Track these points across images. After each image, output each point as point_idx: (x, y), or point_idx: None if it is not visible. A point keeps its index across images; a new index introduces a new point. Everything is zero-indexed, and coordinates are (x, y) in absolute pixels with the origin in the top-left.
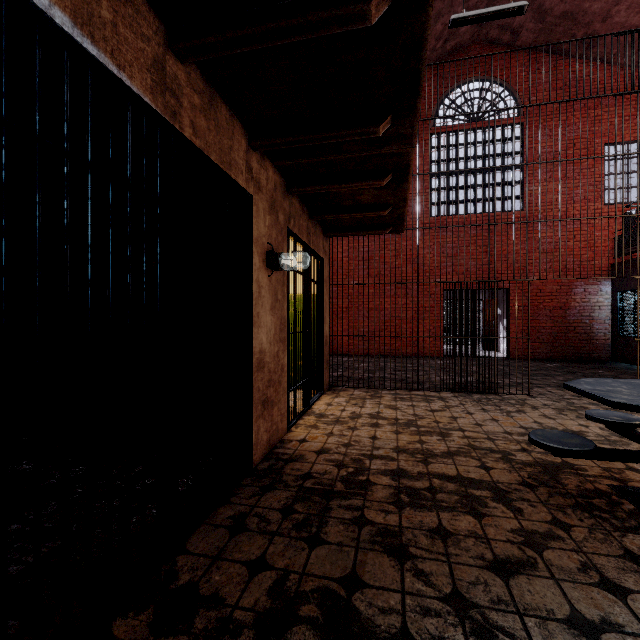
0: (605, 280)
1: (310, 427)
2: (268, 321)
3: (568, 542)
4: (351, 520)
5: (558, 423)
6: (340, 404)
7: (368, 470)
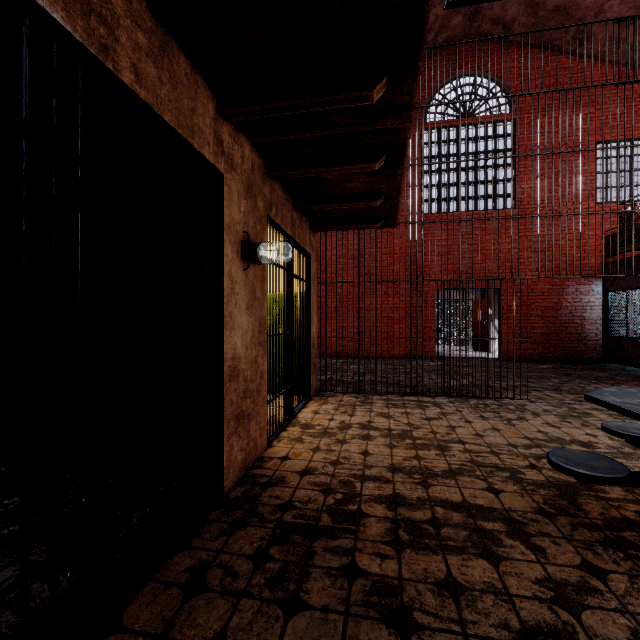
0: (596, 280)
1: (294, 441)
2: (244, 322)
3: (608, 597)
4: (339, 570)
5: (564, 432)
6: (328, 412)
7: (359, 496)
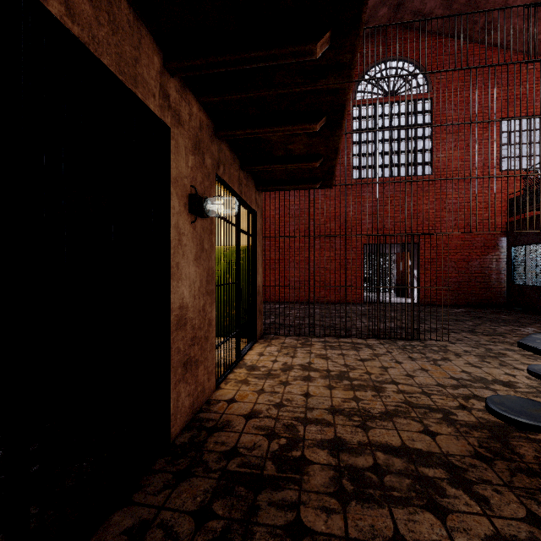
0: (501, 236)
1: (240, 383)
2: (191, 272)
3: None
4: (284, 529)
5: (485, 372)
6: (272, 354)
7: (302, 441)
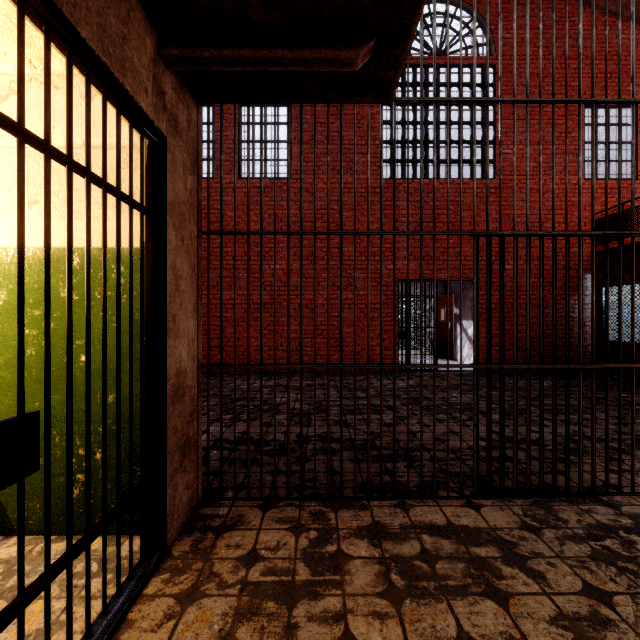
0: (586, 272)
1: None
2: None
3: None
4: None
5: None
6: None
7: None
